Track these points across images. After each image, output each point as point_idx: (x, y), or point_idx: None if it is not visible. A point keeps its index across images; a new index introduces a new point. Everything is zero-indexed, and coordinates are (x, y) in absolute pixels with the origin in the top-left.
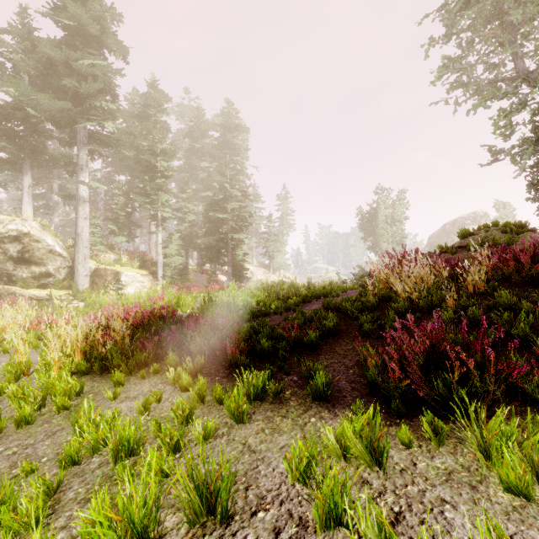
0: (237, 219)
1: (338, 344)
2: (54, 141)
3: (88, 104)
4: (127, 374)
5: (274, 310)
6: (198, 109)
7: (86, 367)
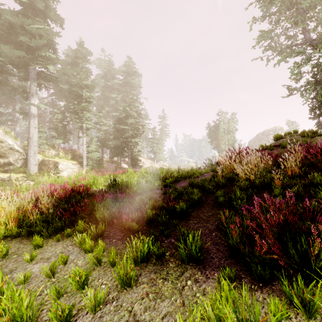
0: (134, 129)
1: (201, 212)
2: (16, 78)
3: (36, 54)
4: (47, 237)
5: (156, 186)
6: (110, 61)
7: (16, 232)
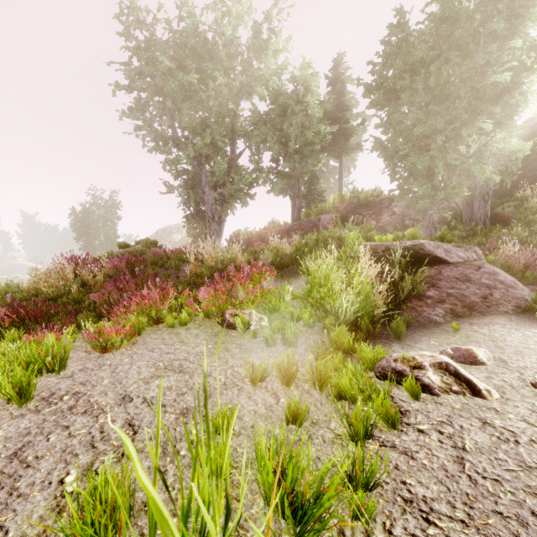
0: None
1: None
2: None
3: None
4: None
5: None
6: None
7: None
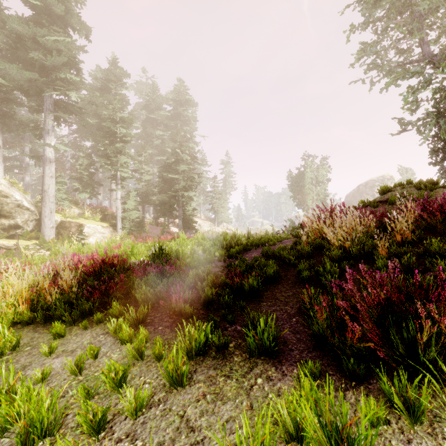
0: (187, 179)
1: (278, 291)
2: (25, 109)
3: (53, 76)
4: (70, 324)
5: (218, 257)
6: (153, 86)
7: (29, 317)
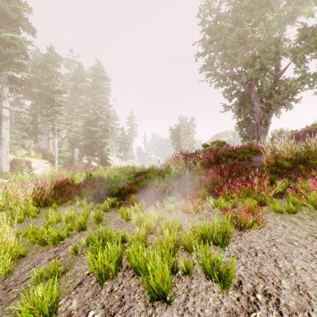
0: (104, 130)
1: (146, 191)
2: None
3: (9, 60)
4: (57, 206)
5: (122, 179)
6: (79, 64)
7: (36, 204)
